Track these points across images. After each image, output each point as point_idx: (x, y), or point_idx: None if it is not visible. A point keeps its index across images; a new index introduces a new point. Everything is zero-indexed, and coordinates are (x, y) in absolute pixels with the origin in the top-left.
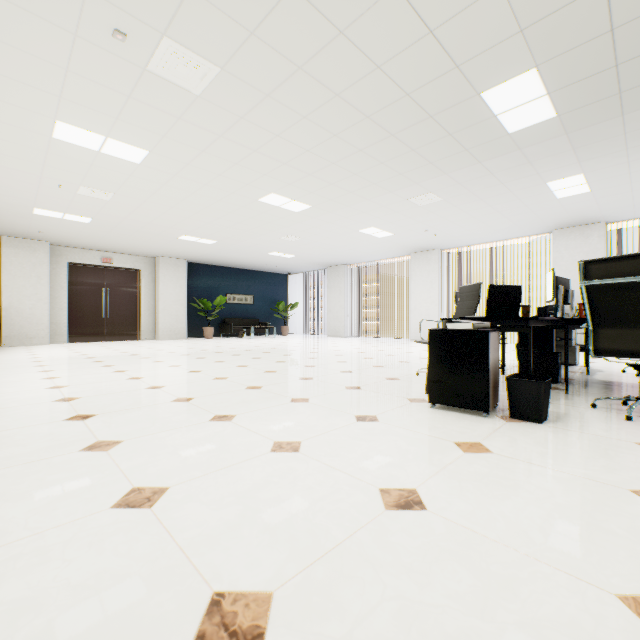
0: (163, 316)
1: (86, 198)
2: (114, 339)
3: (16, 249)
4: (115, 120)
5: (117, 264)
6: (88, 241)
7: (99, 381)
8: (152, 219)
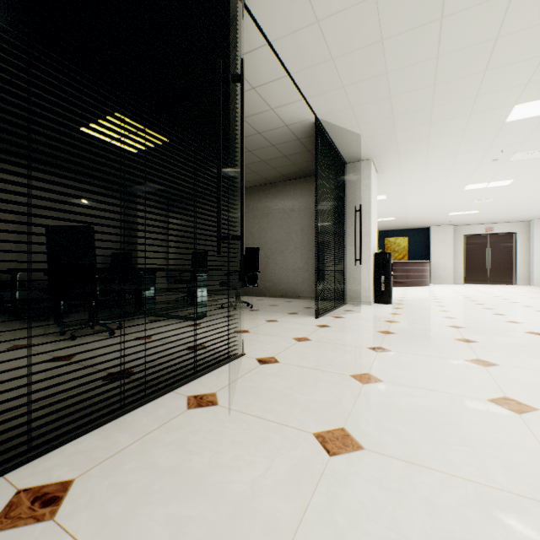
0: (536, 267)
1: (476, 203)
2: (493, 283)
3: (436, 232)
4: (493, 177)
5: (496, 231)
6: (475, 220)
7: (485, 298)
8: (521, 202)
